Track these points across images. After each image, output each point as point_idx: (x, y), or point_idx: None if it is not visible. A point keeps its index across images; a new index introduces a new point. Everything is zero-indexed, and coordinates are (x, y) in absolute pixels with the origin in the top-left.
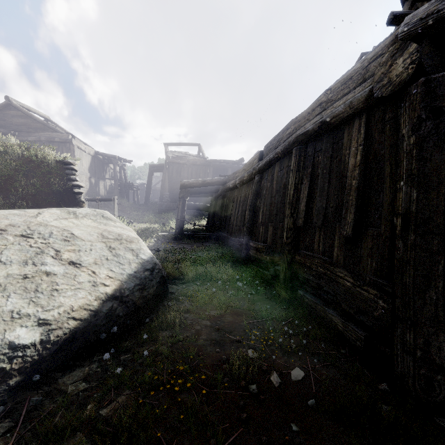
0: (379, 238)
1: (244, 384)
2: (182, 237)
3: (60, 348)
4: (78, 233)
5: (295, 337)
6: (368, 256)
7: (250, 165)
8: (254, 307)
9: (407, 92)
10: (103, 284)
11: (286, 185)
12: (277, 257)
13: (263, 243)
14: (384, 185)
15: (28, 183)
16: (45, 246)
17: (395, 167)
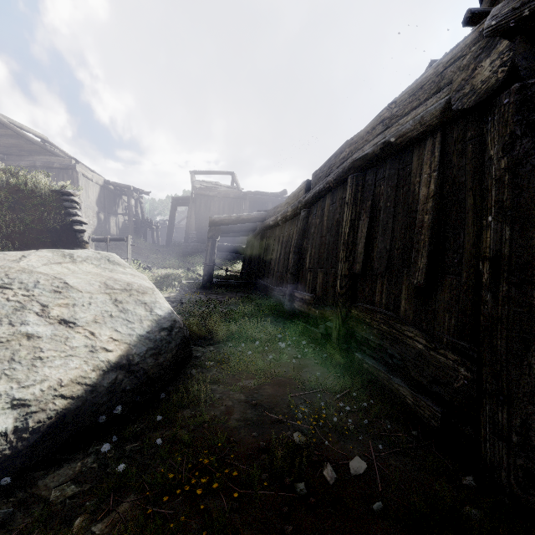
0: (460, 288)
1: (289, 482)
2: (211, 286)
3: (43, 436)
4: (73, 282)
5: (353, 414)
6: (445, 311)
7: (295, 197)
8: (300, 375)
9: (495, 102)
10: (105, 349)
11: (340, 222)
12: (329, 311)
13: (311, 294)
14: (465, 222)
15: (14, 218)
16: (28, 299)
17: (480, 198)
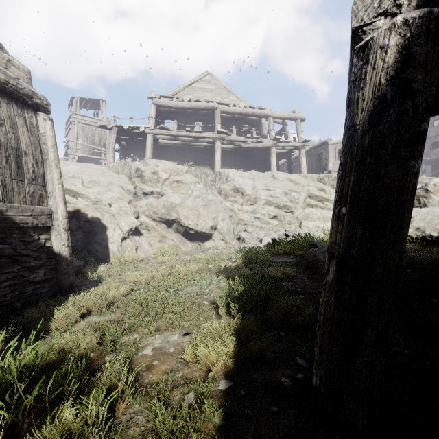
0: None
1: None
2: None
3: None
4: None
5: None
6: None
7: None
8: None
9: None
10: None
11: None
12: None
13: None
14: None
15: None
16: None
17: None
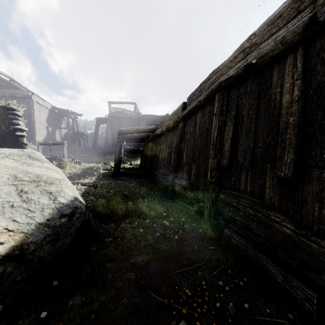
0: None
1: None
2: (119, 174)
3: None
4: None
5: (231, 293)
6: (314, 201)
7: (175, 114)
8: (182, 252)
9: None
10: None
11: (209, 129)
12: (201, 194)
13: (187, 181)
14: None
15: None
16: None
17: None
